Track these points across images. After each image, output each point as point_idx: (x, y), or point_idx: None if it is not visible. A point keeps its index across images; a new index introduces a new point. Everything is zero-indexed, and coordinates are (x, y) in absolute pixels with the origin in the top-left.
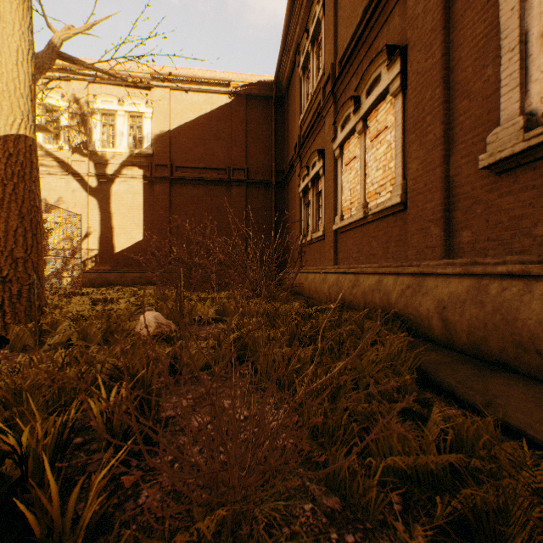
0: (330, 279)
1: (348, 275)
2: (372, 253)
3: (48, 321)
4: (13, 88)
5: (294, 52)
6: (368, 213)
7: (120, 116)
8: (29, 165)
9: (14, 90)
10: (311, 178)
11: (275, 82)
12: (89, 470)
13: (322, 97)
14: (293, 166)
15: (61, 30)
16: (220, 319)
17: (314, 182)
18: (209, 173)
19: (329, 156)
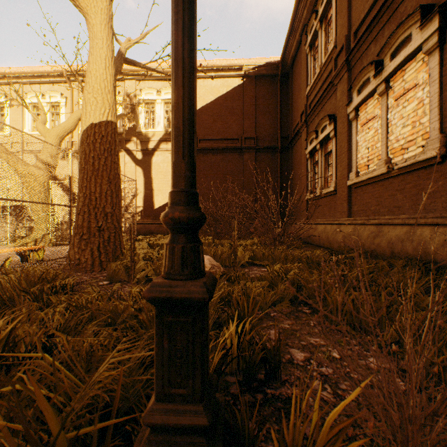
0: (344, 230)
1: (367, 226)
2: (396, 205)
3: (129, 261)
4: (103, 87)
5: (300, 33)
6: (392, 168)
7: (158, 104)
8: (113, 143)
9: (104, 88)
10: (320, 141)
11: (281, 62)
12: (232, 392)
13: (334, 67)
14: (299, 132)
15: (124, 41)
16: (251, 263)
17: (322, 144)
18: (225, 143)
19: (342, 119)
